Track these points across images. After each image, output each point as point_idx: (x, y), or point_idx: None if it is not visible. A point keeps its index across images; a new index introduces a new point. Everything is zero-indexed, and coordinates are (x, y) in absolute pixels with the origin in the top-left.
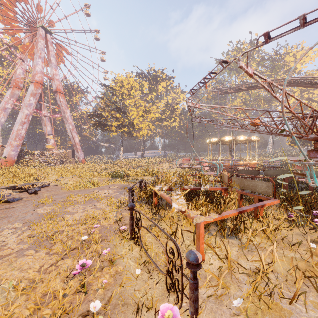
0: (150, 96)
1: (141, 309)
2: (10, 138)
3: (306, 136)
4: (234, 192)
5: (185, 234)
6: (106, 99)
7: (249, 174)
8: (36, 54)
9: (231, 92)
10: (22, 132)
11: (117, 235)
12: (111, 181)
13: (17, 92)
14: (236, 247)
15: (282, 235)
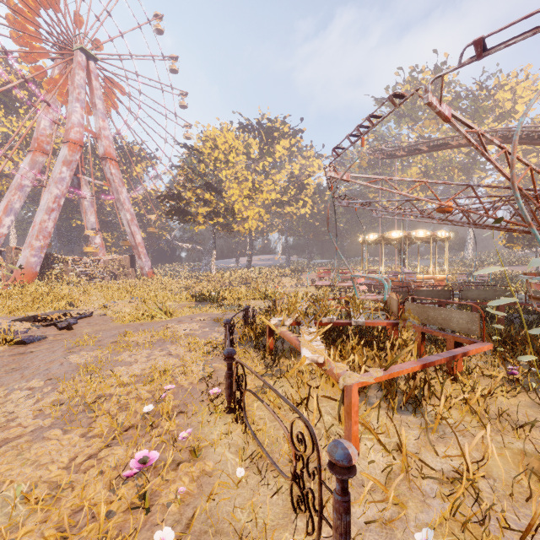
0: (262, 164)
1: None
2: (29, 236)
3: (539, 231)
4: (410, 329)
5: (324, 403)
6: (187, 168)
7: (435, 297)
8: (71, 95)
9: (402, 155)
10: (49, 225)
11: (204, 404)
12: (196, 308)
13: (40, 158)
14: (416, 429)
15: (498, 407)
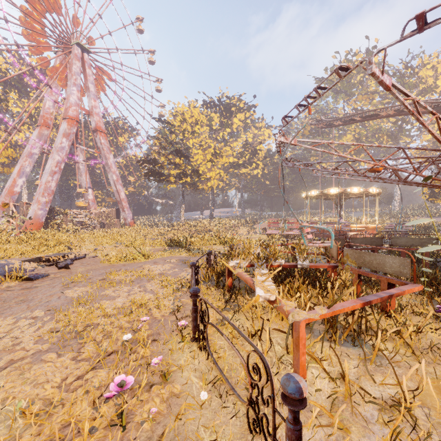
0: (222, 133)
1: None
2: (37, 194)
3: None
4: (348, 271)
5: (275, 334)
6: (161, 138)
7: (368, 244)
8: (69, 80)
9: (339, 125)
10: (52, 185)
11: (173, 334)
12: (168, 252)
13: (45, 132)
14: (356, 359)
15: (428, 341)
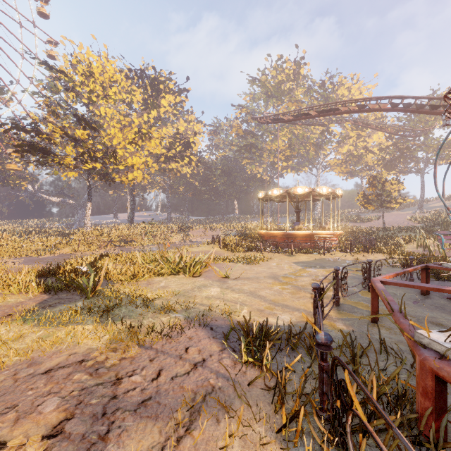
0: (146, 115)
1: None
2: None
3: None
4: None
5: None
6: (49, 96)
7: None
8: None
9: (288, 120)
10: None
11: None
12: (34, 323)
13: None
14: None
15: None
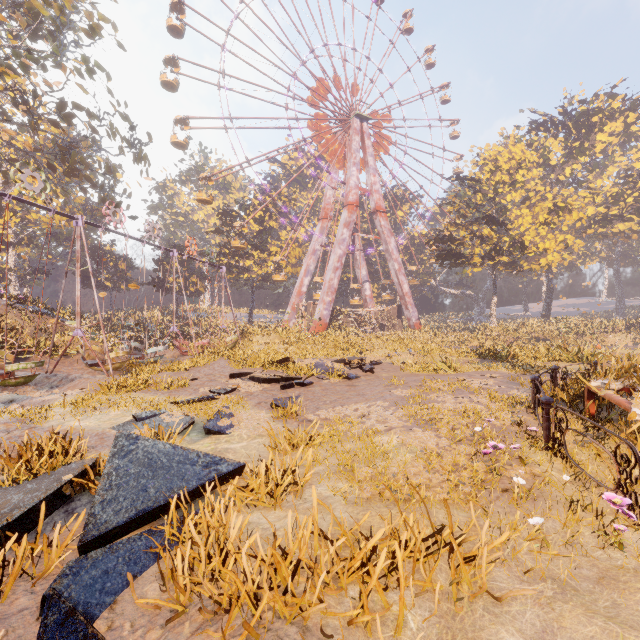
0: (569, 169)
1: (577, 503)
2: (322, 293)
3: None
4: None
5: None
6: (459, 203)
7: None
8: (349, 161)
9: None
10: (335, 282)
11: (520, 440)
12: (481, 365)
13: (326, 224)
14: None
15: None
